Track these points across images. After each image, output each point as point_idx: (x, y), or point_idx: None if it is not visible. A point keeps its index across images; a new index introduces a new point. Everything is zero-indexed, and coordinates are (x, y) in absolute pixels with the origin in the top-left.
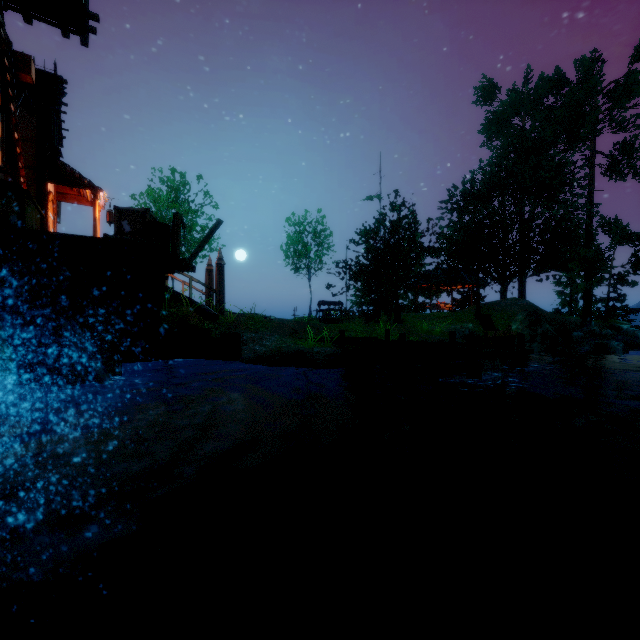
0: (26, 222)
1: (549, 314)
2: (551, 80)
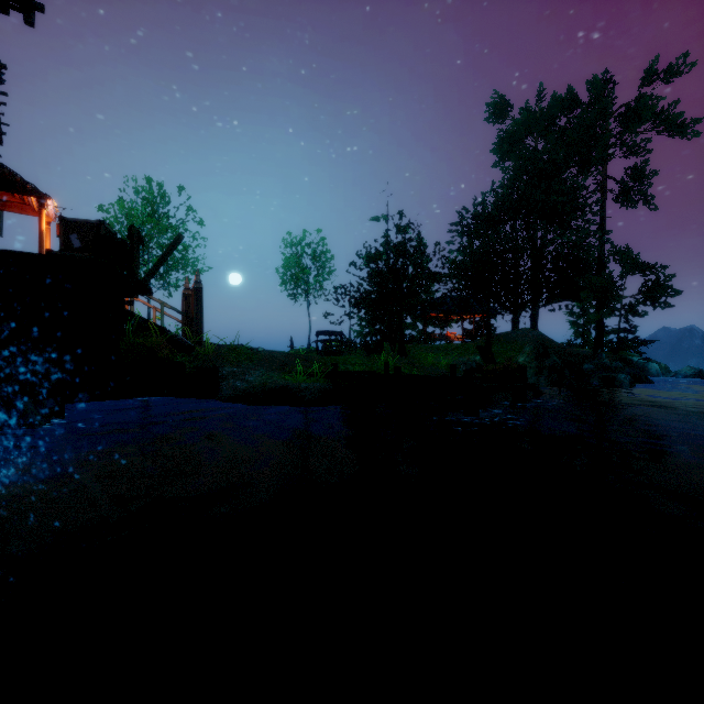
0: None
1: (560, 346)
2: (563, 100)
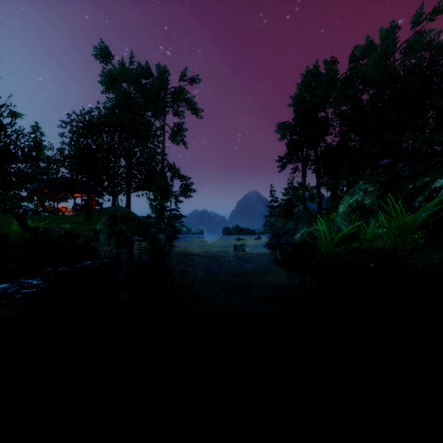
0: None
1: (139, 217)
2: (144, 68)
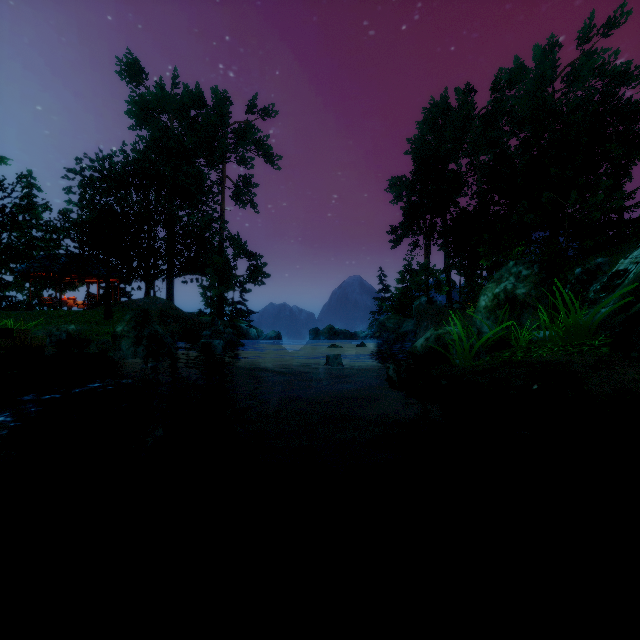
0: None
1: (186, 314)
2: (193, 94)
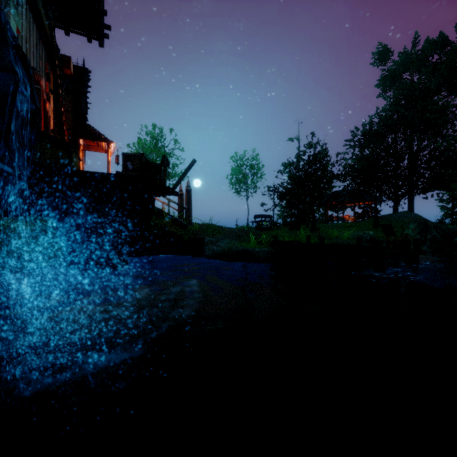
0: (72, 165)
1: (434, 224)
2: (435, 42)
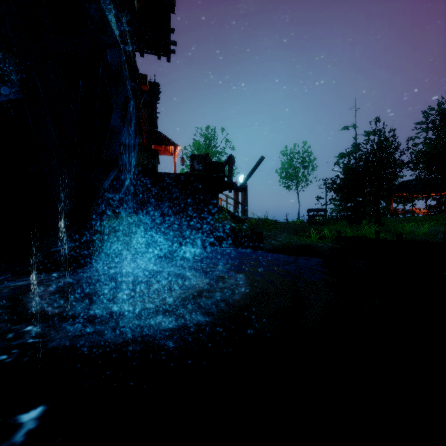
0: (156, 168)
1: None
2: None
